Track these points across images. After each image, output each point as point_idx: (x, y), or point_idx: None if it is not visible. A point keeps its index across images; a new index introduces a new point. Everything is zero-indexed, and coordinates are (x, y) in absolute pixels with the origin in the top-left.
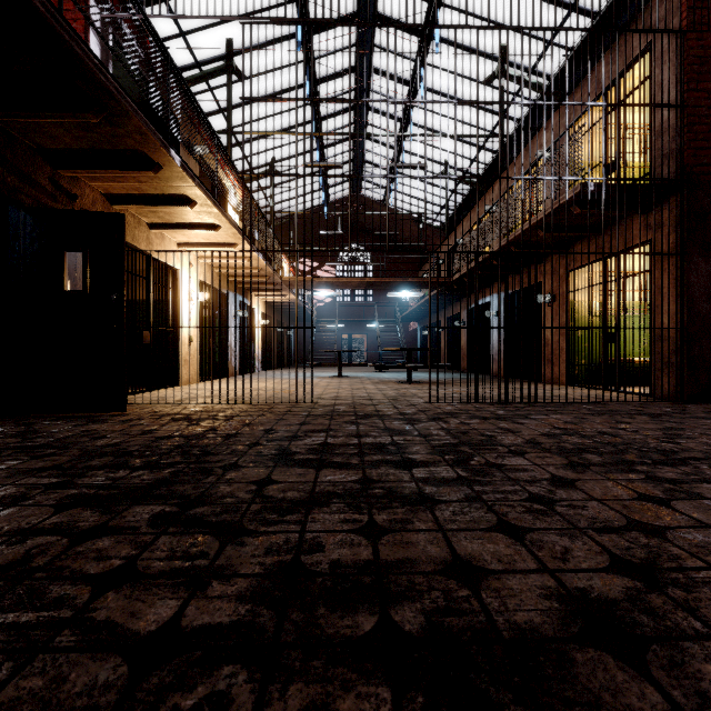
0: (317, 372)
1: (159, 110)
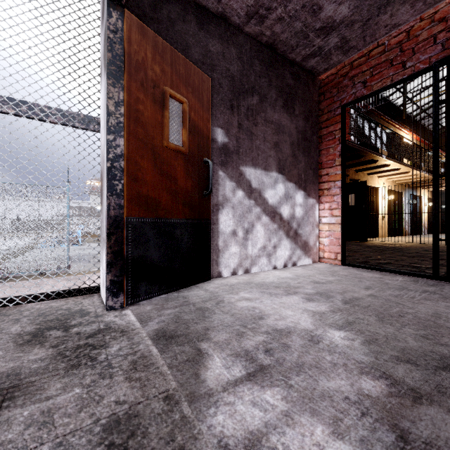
0: None
1: (379, 146)
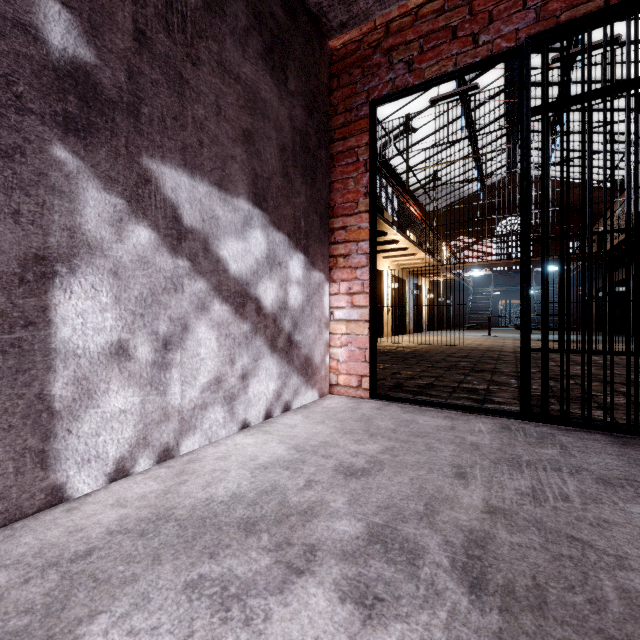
0: (471, 333)
1: (390, 213)
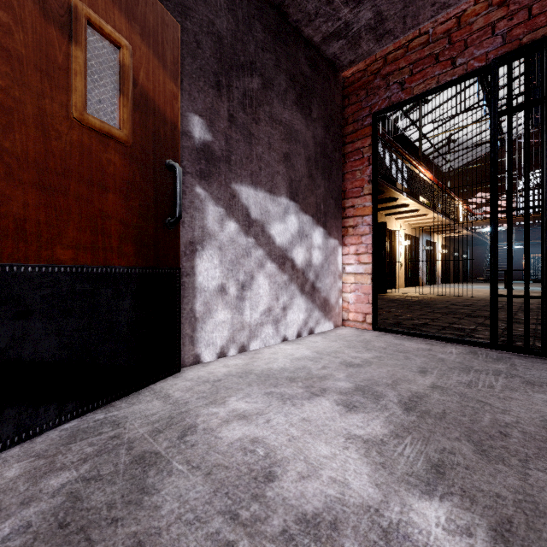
0: (487, 286)
1: (400, 182)
